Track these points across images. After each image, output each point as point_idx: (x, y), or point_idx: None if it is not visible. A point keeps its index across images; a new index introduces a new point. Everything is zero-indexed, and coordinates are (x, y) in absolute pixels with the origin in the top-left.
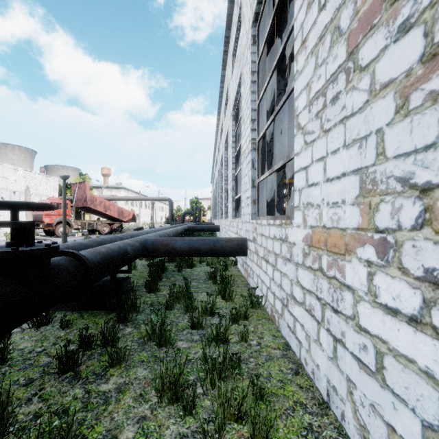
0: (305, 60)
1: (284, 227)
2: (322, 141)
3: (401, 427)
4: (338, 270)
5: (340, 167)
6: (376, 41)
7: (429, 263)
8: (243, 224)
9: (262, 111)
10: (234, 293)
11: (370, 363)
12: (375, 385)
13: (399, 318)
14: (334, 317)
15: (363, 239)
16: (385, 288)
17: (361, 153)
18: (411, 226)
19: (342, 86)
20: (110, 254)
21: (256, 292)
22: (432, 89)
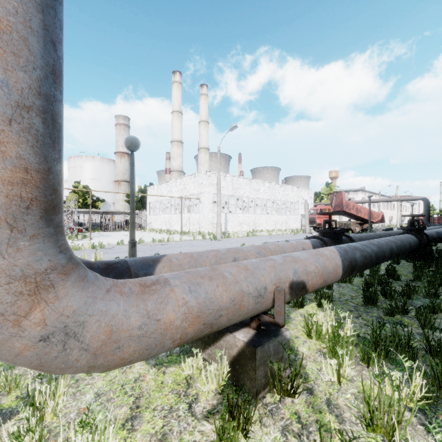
0: None
1: None
2: None
3: None
4: None
5: None
6: None
7: None
8: None
9: None
10: None
11: None
12: None
13: None
14: None
15: None
16: None
17: None
18: None
19: None
20: (429, 235)
21: None
22: None
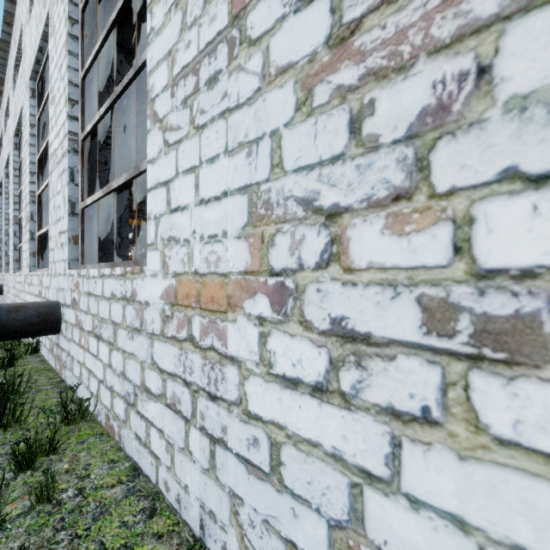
0: (166, 14)
1: (130, 278)
2: (193, 143)
3: (303, 538)
4: (218, 336)
5: (221, 182)
6: (272, 6)
7: (337, 310)
8: (52, 279)
9: (91, 95)
10: (28, 407)
11: (262, 462)
12: (270, 491)
13: (301, 390)
14: (211, 408)
15: (254, 286)
16: (283, 352)
17: (250, 163)
18: (316, 264)
19: (224, 62)
20: None
21: (79, 392)
22: (340, 83)
